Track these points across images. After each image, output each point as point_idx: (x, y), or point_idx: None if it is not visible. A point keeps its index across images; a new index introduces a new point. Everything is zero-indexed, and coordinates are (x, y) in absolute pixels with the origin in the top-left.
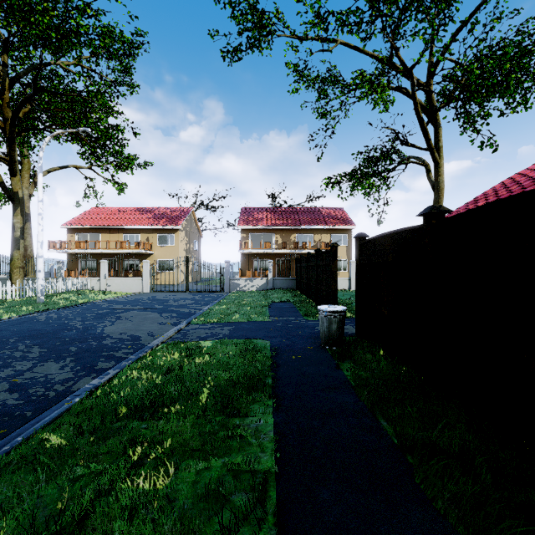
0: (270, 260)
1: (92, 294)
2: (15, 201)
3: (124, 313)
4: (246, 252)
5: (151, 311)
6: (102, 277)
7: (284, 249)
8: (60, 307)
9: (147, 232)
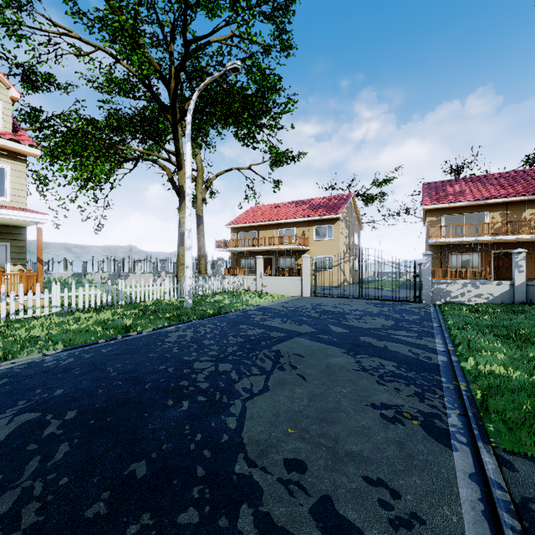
0: (519, 249)
1: (246, 296)
2: (180, 196)
3: (284, 341)
4: (441, 241)
5: (331, 342)
6: (257, 275)
7: (508, 235)
8: (206, 315)
9: (302, 226)
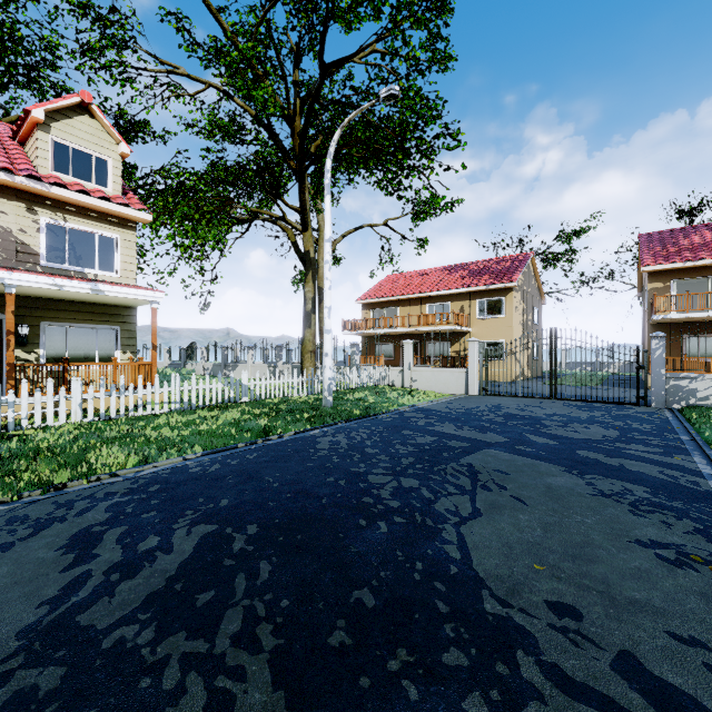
0: None
1: (394, 394)
2: (306, 264)
3: (472, 453)
4: (672, 317)
5: (539, 457)
6: (405, 366)
7: None
8: (353, 417)
9: (461, 299)
